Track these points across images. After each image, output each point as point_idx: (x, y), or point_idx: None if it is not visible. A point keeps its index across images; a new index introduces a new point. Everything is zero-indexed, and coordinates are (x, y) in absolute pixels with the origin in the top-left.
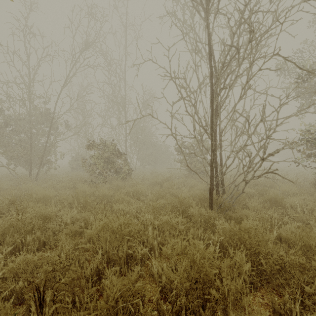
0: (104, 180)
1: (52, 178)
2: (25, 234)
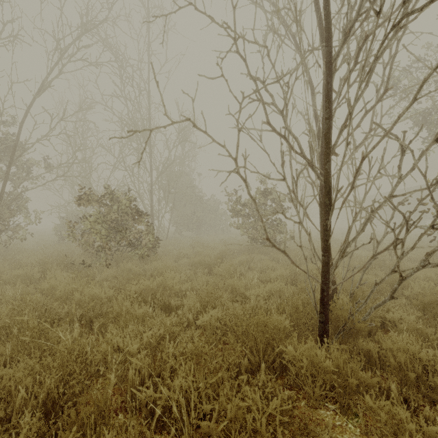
0: (106, 261)
1: (15, 257)
2: None
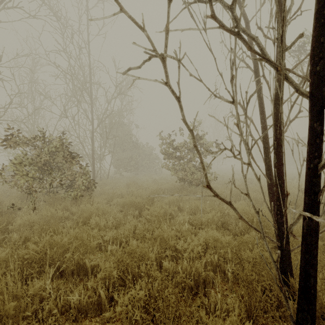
0: (33, 204)
1: None
2: None
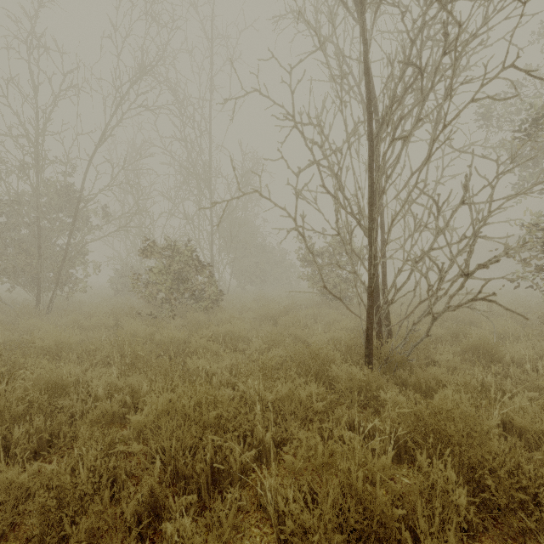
0: (172, 312)
1: (78, 309)
2: (12, 422)
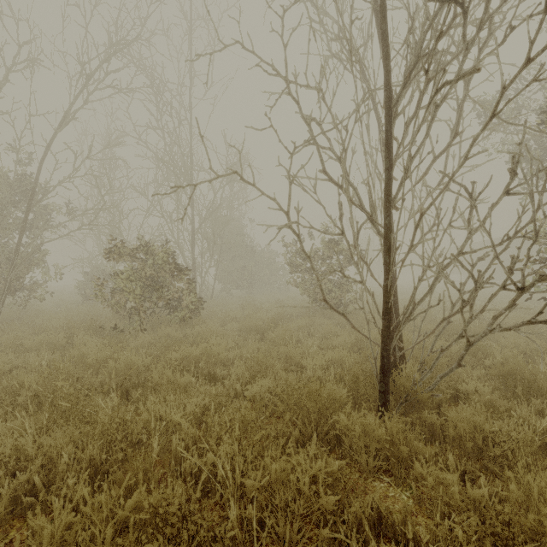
0: (141, 325)
1: (33, 321)
2: None
